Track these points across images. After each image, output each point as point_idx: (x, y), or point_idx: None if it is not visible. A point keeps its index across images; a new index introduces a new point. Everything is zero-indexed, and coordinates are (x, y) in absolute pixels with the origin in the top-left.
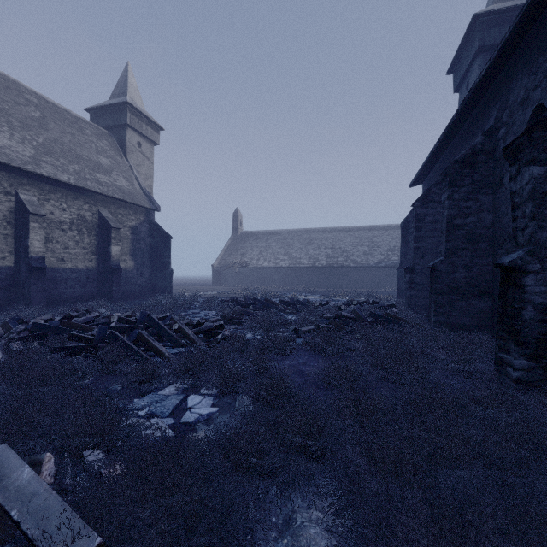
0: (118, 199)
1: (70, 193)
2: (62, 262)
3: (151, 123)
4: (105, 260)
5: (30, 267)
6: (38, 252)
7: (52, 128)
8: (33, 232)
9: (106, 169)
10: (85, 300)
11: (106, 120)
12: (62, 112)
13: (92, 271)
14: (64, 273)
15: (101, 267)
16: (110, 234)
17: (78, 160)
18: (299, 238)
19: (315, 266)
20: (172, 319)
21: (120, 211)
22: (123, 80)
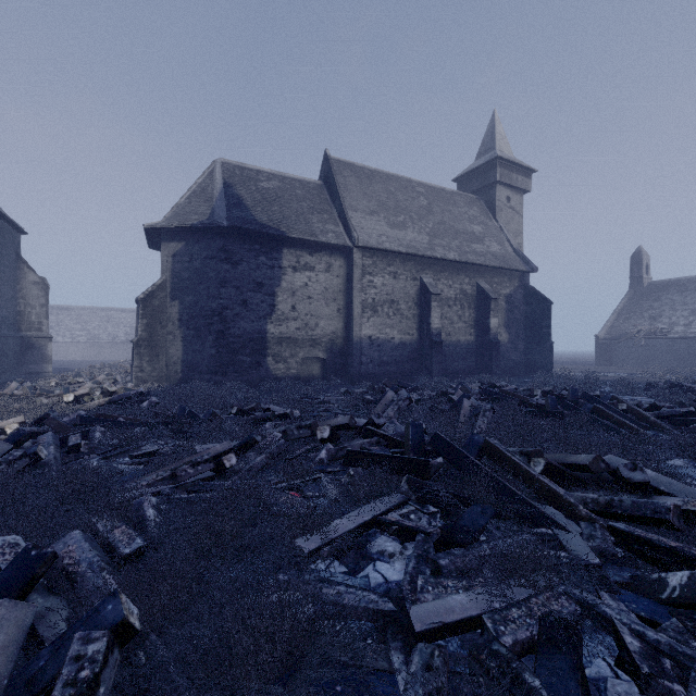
0: (494, 267)
1: (454, 270)
2: (449, 337)
3: (521, 169)
4: (483, 333)
5: (431, 341)
6: (436, 328)
7: (435, 211)
8: (433, 311)
9: (479, 237)
10: (465, 374)
11: (473, 184)
12: (440, 192)
13: (471, 345)
14: (450, 347)
15: (479, 341)
16: (489, 306)
17: (456, 235)
18: None
19: None
20: (613, 398)
21: (495, 280)
22: (489, 134)
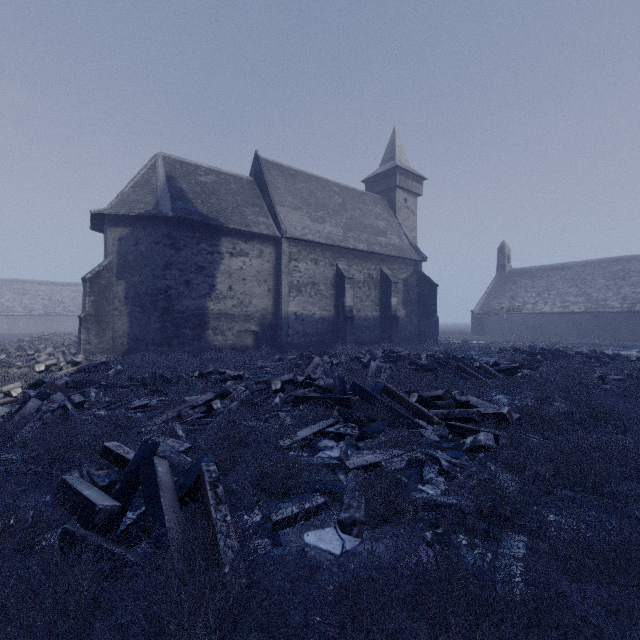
0: (394, 256)
1: (363, 258)
2: (359, 313)
3: (415, 177)
4: (386, 310)
5: (345, 317)
6: (349, 306)
7: (348, 208)
8: (347, 292)
9: (383, 231)
10: (372, 343)
11: (378, 186)
12: (352, 192)
13: (376, 319)
14: (360, 321)
15: (382, 316)
16: (390, 288)
17: (365, 229)
18: (603, 271)
19: (634, 310)
20: (472, 358)
21: (395, 266)
22: (391, 145)
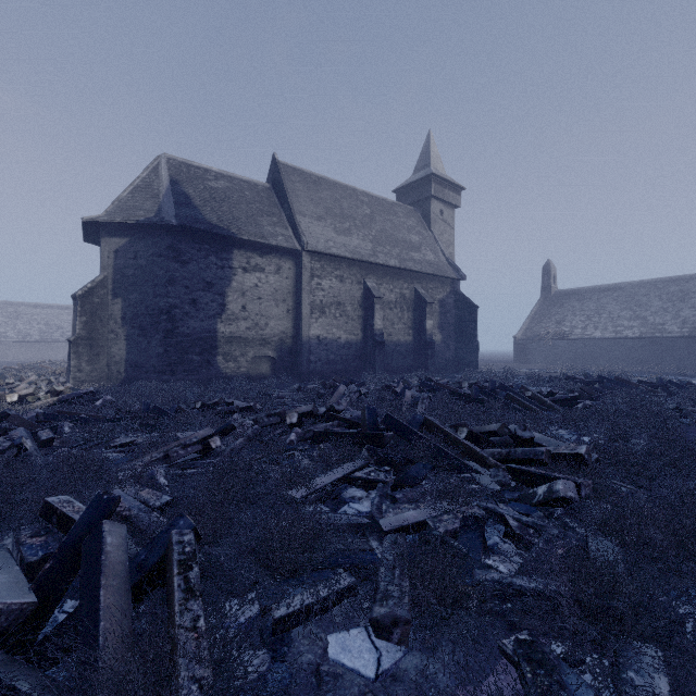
0: (429, 274)
1: (395, 275)
2: (390, 337)
3: (452, 186)
4: (420, 334)
5: (375, 341)
6: (379, 329)
7: (378, 220)
8: (376, 313)
9: (416, 246)
10: (404, 371)
11: (411, 196)
12: (382, 202)
13: (410, 344)
14: (391, 346)
15: (416, 341)
16: (425, 309)
17: (397, 243)
18: (660, 292)
19: (695, 335)
20: (522, 387)
21: (430, 285)
22: (425, 151)
